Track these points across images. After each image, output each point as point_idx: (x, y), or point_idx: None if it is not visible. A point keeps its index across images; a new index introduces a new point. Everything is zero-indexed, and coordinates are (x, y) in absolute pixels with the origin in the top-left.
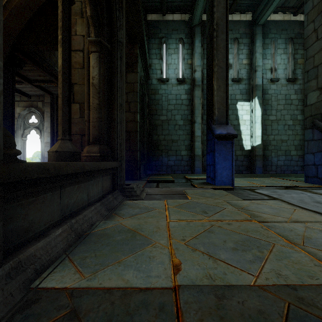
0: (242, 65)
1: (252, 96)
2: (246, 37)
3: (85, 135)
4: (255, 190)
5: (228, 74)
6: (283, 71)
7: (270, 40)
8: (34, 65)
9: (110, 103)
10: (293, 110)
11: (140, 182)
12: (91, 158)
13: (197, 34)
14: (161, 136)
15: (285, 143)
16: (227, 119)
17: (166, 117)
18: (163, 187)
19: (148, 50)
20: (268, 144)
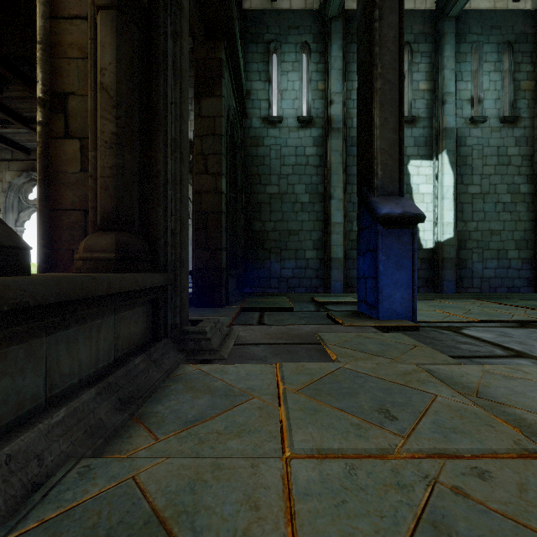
0: (418, 92)
1: (437, 150)
2: (426, 42)
3: (89, 209)
4: (463, 330)
5: (403, 95)
6: (493, 103)
7: (470, 46)
8: (25, 85)
9: (148, 136)
10: (512, 175)
11: (225, 313)
12: (95, 264)
13: (335, 35)
14: (269, 224)
15: (496, 237)
16: (401, 186)
17: (278, 189)
18: (273, 323)
19: (245, 65)
20: (467, 237)
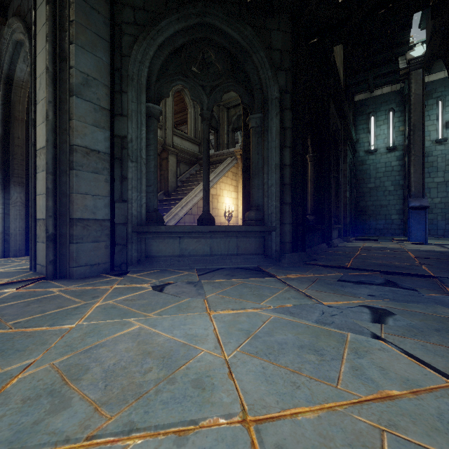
0: None
1: None
2: None
3: None
4: (445, 246)
5: (424, 161)
6: None
7: None
8: None
9: (337, 199)
10: None
11: None
12: None
13: None
14: (369, 202)
15: None
16: (423, 194)
17: (374, 185)
18: None
19: (355, 127)
20: None
